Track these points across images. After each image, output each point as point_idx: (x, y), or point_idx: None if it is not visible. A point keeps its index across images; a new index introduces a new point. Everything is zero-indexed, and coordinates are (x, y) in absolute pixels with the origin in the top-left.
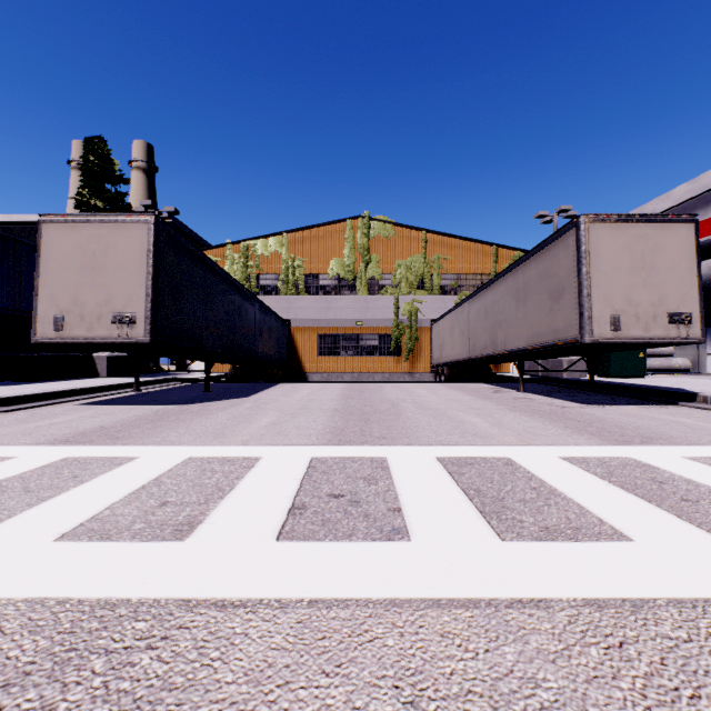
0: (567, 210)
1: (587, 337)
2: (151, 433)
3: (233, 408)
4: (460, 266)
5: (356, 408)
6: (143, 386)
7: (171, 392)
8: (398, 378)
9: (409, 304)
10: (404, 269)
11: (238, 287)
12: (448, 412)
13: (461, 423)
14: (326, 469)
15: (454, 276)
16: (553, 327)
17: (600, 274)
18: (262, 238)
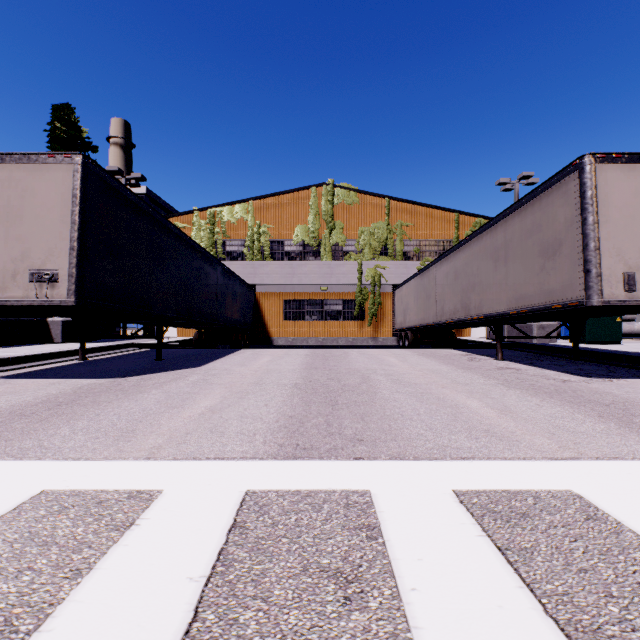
0: (528, 176)
1: (595, 298)
2: (33, 430)
3: (175, 382)
4: (422, 232)
5: (320, 382)
6: (95, 352)
7: (120, 360)
8: (361, 342)
9: (372, 270)
10: (368, 235)
11: (196, 248)
12: (432, 390)
13: (457, 409)
14: (262, 534)
15: (417, 242)
16: (546, 287)
17: (610, 224)
18: (228, 205)
